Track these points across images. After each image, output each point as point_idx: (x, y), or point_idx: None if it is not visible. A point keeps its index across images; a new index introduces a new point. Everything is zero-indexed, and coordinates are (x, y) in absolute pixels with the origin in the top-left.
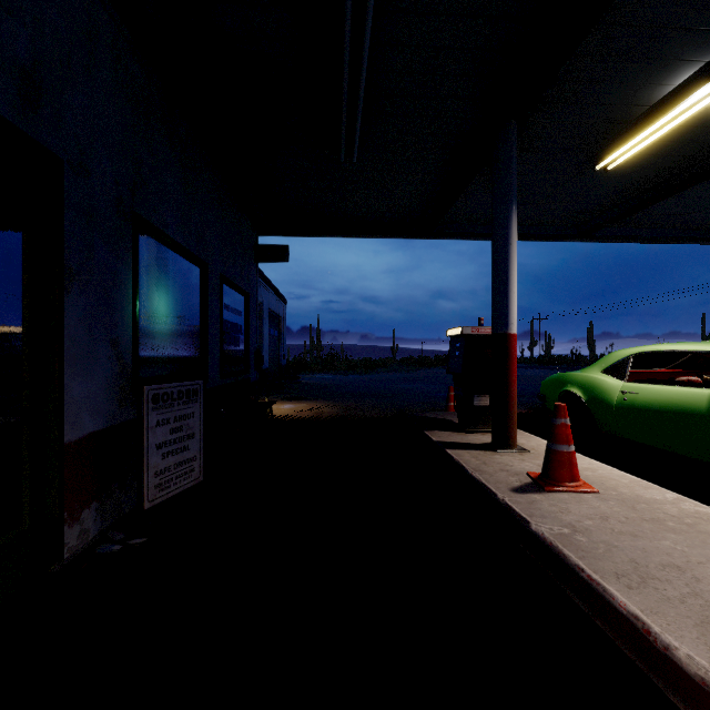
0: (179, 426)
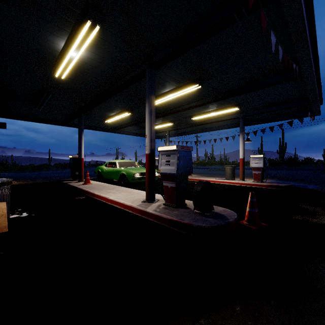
0: None
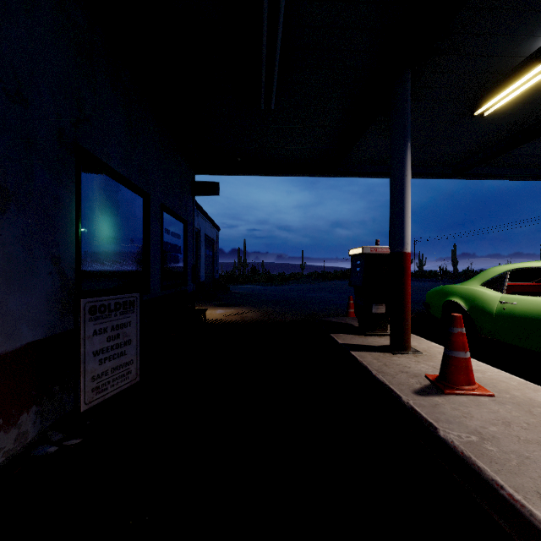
0: (116, 334)
